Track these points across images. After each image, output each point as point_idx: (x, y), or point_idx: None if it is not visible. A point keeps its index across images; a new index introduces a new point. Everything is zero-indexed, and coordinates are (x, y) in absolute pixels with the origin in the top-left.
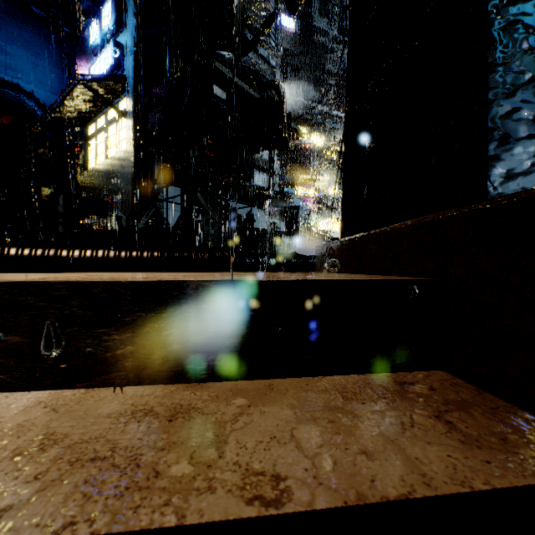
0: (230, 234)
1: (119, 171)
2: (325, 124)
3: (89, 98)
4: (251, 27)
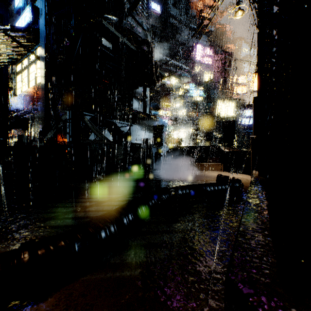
0: (112, 148)
1: (36, 98)
2: (177, 73)
3: (12, 44)
4: (130, 0)
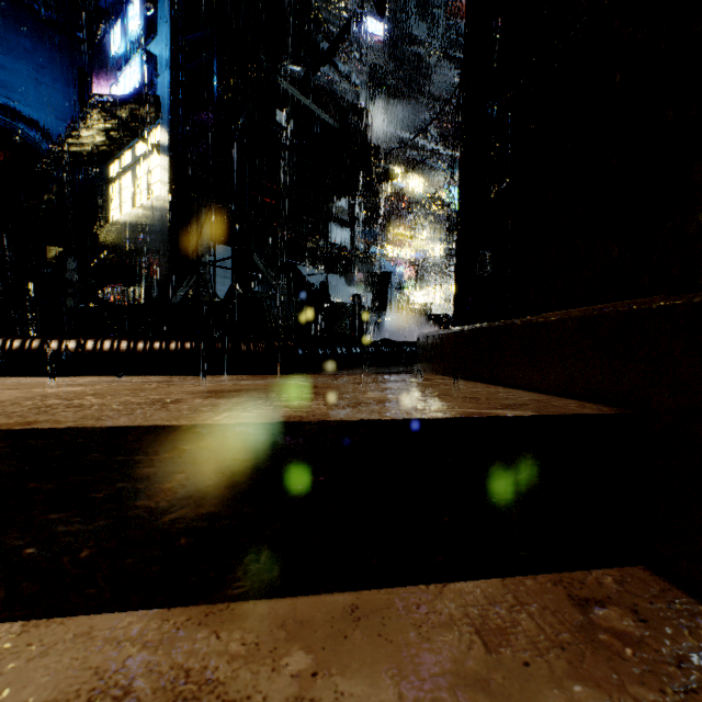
0: (298, 310)
1: (151, 225)
2: (425, 164)
3: (110, 126)
4: (326, 32)
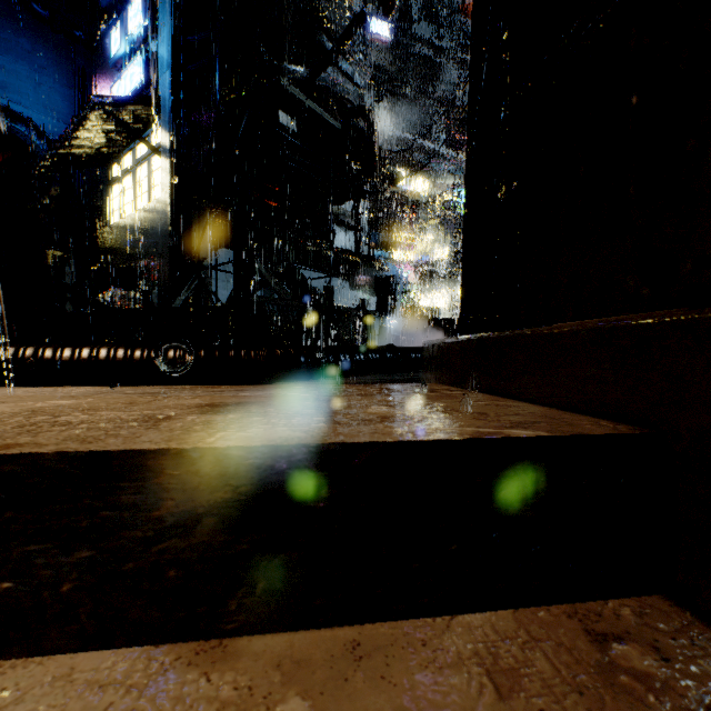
0: (301, 315)
1: (152, 228)
2: (430, 166)
3: (110, 128)
4: (330, 32)
